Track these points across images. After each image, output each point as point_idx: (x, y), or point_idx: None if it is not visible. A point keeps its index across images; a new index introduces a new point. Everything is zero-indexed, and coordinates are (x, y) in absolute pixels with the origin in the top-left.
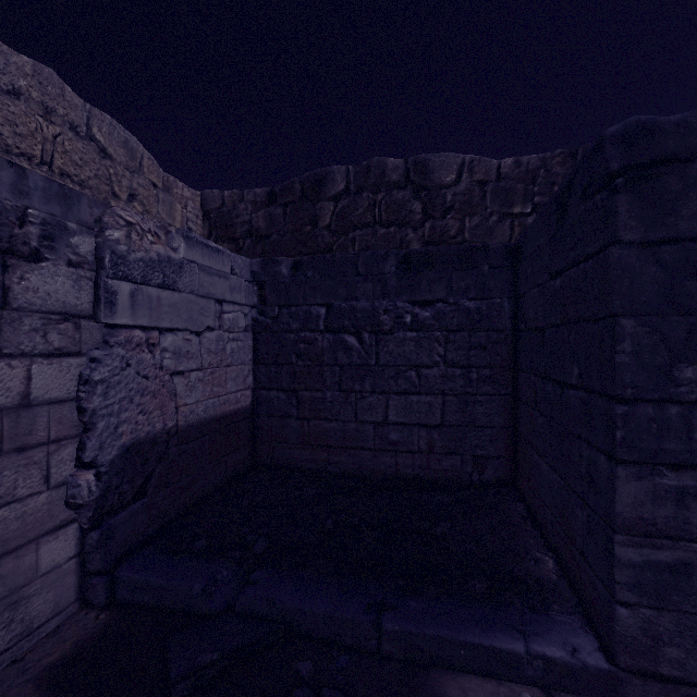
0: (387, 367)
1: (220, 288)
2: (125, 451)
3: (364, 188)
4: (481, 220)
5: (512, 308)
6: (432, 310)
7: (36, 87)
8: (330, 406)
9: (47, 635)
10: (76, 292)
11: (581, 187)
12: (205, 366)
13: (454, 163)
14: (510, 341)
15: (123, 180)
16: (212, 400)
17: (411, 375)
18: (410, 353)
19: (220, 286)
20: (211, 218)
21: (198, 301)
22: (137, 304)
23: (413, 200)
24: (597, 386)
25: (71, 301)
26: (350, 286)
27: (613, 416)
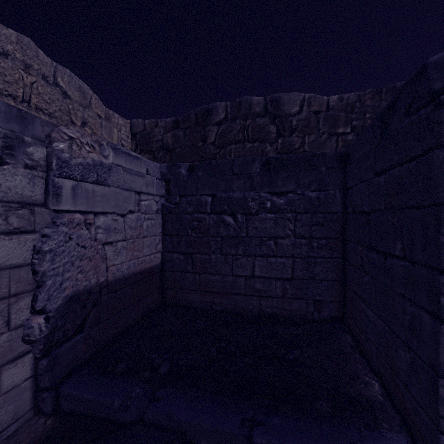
0: (253, 238)
1: (138, 183)
2: (68, 300)
3: (237, 117)
4: (316, 137)
5: (342, 197)
6: (285, 199)
7: (19, 50)
8: (214, 265)
9: (8, 437)
10: (31, 187)
11: (404, 106)
12: (128, 238)
13: (298, 99)
14: (340, 220)
15: (78, 112)
16: (133, 261)
17: (270, 243)
18: (269, 228)
19: (138, 183)
20: (137, 138)
21: (123, 192)
22: (77, 195)
23: (270, 125)
24: (420, 258)
25: (27, 193)
26: (228, 182)
27: (437, 284)
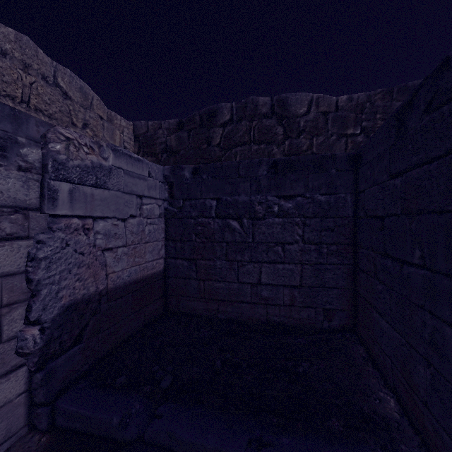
0: (260, 243)
1: (140, 187)
2: (65, 310)
3: (243, 118)
4: (325, 139)
5: (353, 201)
6: (294, 202)
7: (17, 49)
8: (219, 271)
9: None
10: (25, 190)
11: (424, 102)
12: (129, 243)
13: (305, 100)
14: (351, 225)
15: (79, 114)
16: (134, 267)
17: (278, 249)
18: (277, 233)
19: (140, 186)
20: (140, 140)
21: (124, 196)
22: (75, 199)
23: (277, 126)
24: (443, 267)
25: (21, 197)
26: (233, 185)
27: None
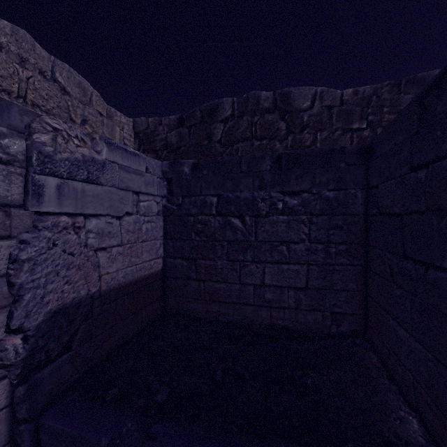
0: (263, 242)
1: (137, 182)
2: (52, 315)
3: (244, 113)
4: (329, 134)
5: (364, 197)
6: (299, 199)
7: (14, 43)
8: (220, 271)
9: None
10: (6, 185)
11: None
12: (124, 242)
13: (309, 94)
14: (362, 223)
15: (78, 109)
16: (131, 268)
17: (282, 248)
18: (281, 232)
19: (137, 182)
20: (140, 136)
21: (119, 192)
22: (64, 195)
23: (279, 121)
24: None
25: (1, 192)
26: (235, 181)
27: None
